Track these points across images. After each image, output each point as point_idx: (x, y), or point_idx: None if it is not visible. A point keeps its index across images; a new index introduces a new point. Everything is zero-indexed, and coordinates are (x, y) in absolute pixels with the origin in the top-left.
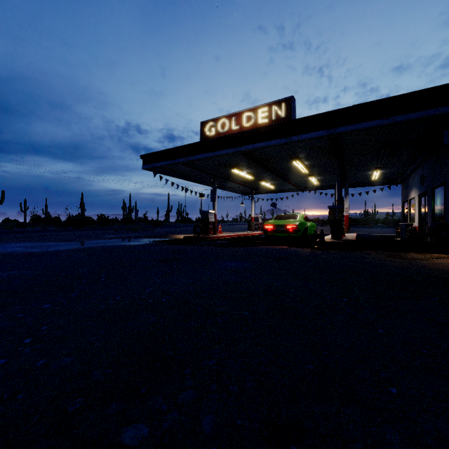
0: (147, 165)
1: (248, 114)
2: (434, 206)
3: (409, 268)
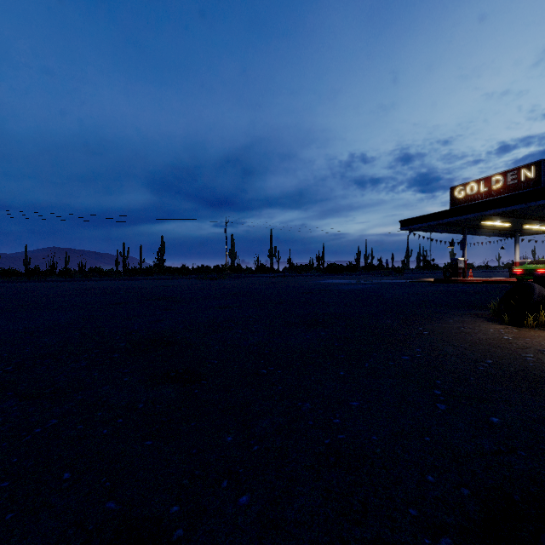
0: (404, 227)
1: (496, 177)
2: None
3: None
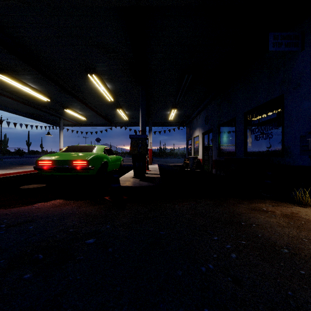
0: None
1: None
2: (220, 141)
3: None
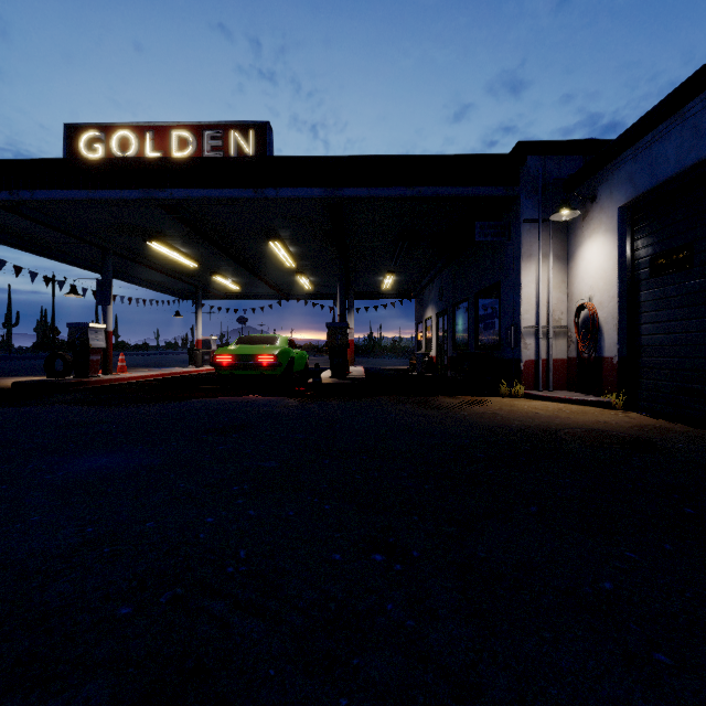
0: None
1: (182, 133)
2: (455, 329)
3: (453, 428)
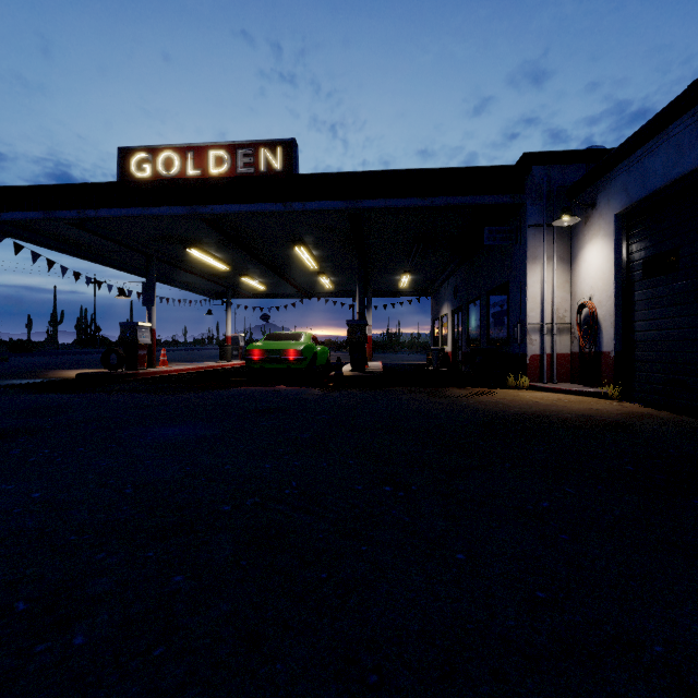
0: None
1: (218, 152)
2: (469, 326)
3: (457, 412)
